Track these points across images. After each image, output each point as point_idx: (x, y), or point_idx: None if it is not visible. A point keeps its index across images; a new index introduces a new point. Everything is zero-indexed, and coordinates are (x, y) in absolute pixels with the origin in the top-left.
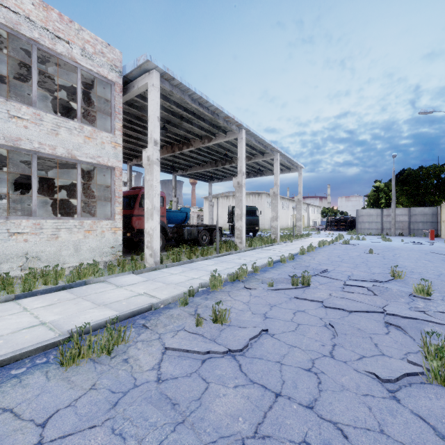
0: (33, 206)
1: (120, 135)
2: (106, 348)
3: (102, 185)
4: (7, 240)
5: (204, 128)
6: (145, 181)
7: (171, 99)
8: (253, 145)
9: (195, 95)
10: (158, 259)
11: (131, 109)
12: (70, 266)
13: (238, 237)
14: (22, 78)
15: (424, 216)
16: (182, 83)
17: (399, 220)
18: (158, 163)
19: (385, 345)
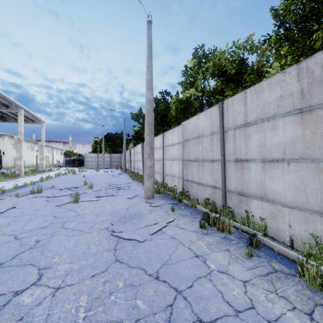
0: None
1: None
2: None
3: None
4: None
5: None
6: None
7: None
8: None
9: None
10: None
11: None
12: None
13: None
14: None
15: (117, 158)
16: None
17: (106, 160)
18: None
19: (66, 201)
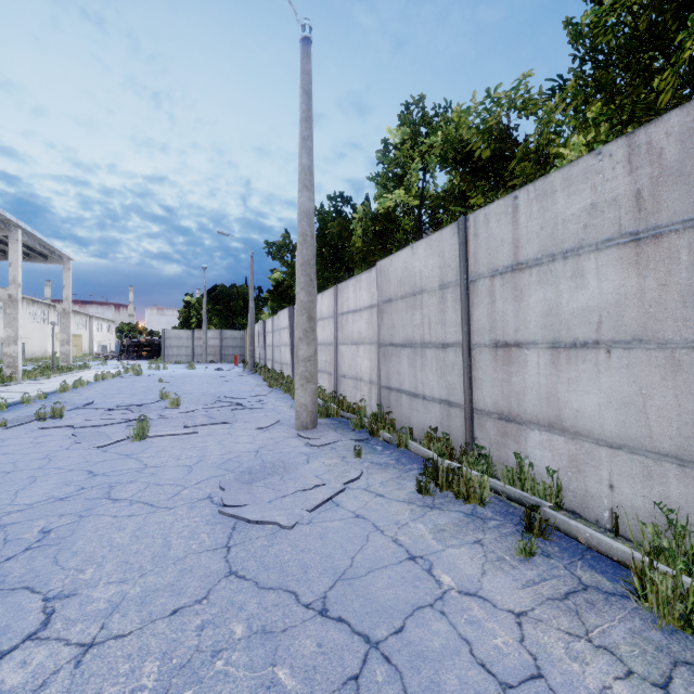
0: None
1: None
2: None
3: None
4: None
5: None
6: None
7: None
8: None
9: None
10: None
11: None
12: None
13: None
14: None
15: (234, 340)
16: None
17: (211, 345)
18: None
19: (117, 436)
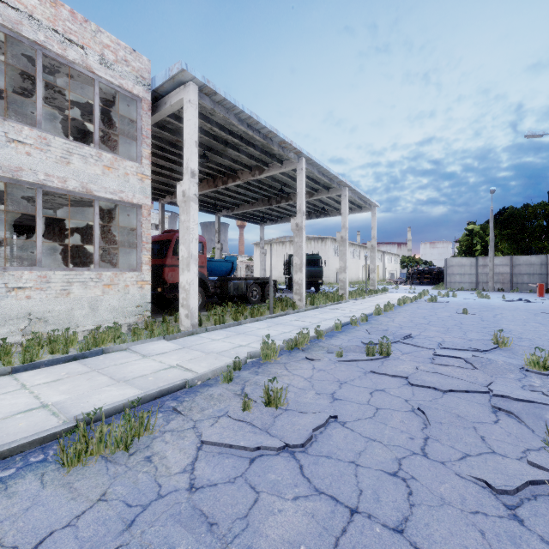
0: (38, 254)
1: (148, 165)
2: (122, 442)
3: (126, 228)
4: (5, 297)
5: (254, 156)
6: (180, 222)
7: (213, 120)
8: (315, 178)
9: (242, 114)
10: (196, 320)
11: (162, 133)
12: (85, 330)
13: (296, 293)
14: (26, 93)
15: (530, 267)
16: (226, 99)
17: (498, 272)
18: (196, 200)
19: (495, 439)
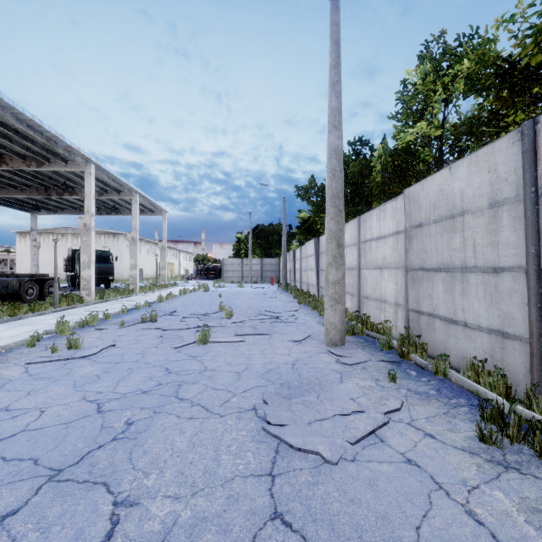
0: None
1: None
2: None
3: None
4: None
5: (31, 149)
6: None
7: None
8: (106, 181)
9: (22, 115)
10: None
11: None
12: None
13: (84, 288)
14: None
15: (271, 266)
16: (3, 100)
17: (255, 269)
18: None
19: (188, 339)
